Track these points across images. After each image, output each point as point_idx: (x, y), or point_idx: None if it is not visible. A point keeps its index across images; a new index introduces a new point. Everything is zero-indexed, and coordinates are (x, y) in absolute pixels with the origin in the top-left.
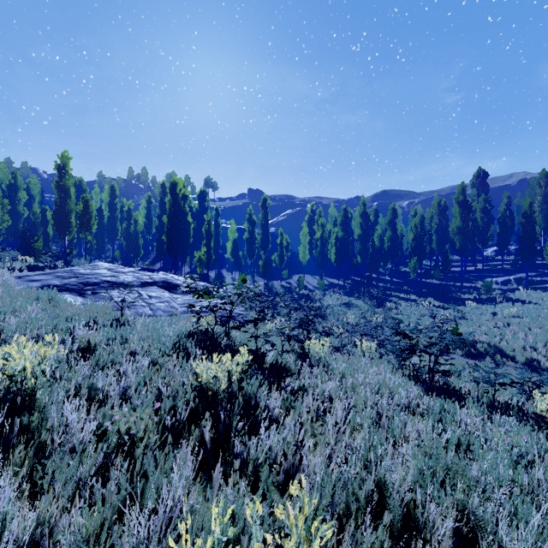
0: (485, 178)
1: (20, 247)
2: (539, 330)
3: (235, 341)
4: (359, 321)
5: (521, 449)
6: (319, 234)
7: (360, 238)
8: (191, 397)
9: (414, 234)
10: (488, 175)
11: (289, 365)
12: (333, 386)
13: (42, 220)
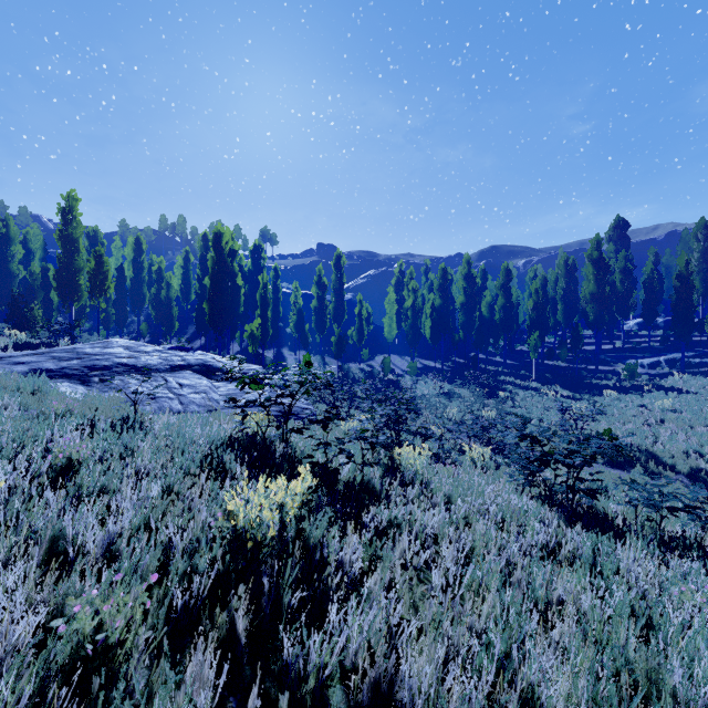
0: (624, 229)
1: (8, 317)
2: (704, 428)
3: (297, 448)
4: (463, 417)
5: None
6: (410, 301)
7: (463, 307)
8: (218, 553)
9: (535, 301)
10: (629, 225)
11: (373, 484)
12: (438, 518)
13: (43, 282)
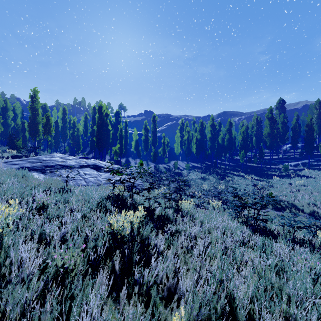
0: (283, 104)
1: (8, 144)
2: (317, 193)
3: (136, 201)
4: (210, 188)
5: (316, 270)
6: (186, 136)
7: (210, 139)
8: (106, 239)
9: (242, 136)
10: (285, 102)
11: (169, 216)
12: (197, 229)
13: (22, 128)
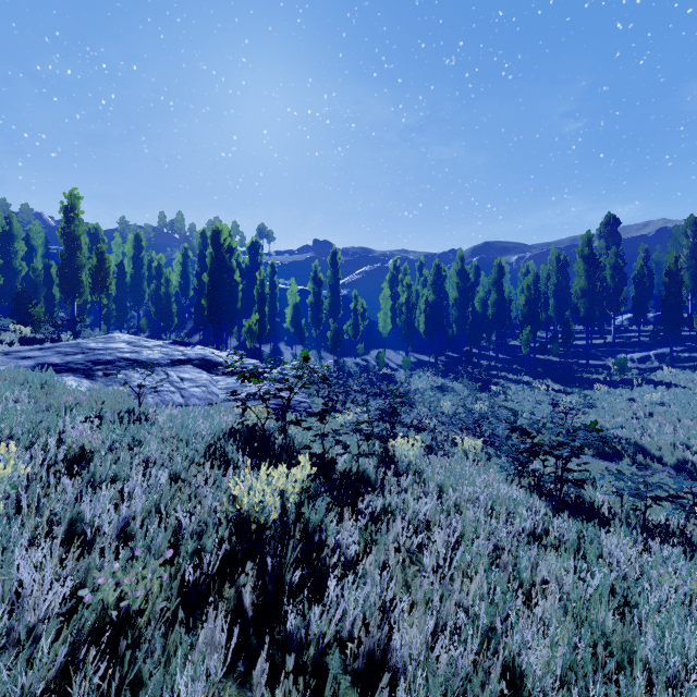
0: (615, 226)
1: (12, 313)
2: (691, 421)
3: (295, 440)
4: (456, 410)
5: None
6: (405, 297)
7: (456, 302)
8: (224, 534)
9: (527, 297)
10: (620, 222)
11: (368, 474)
12: (430, 506)
13: (45, 279)
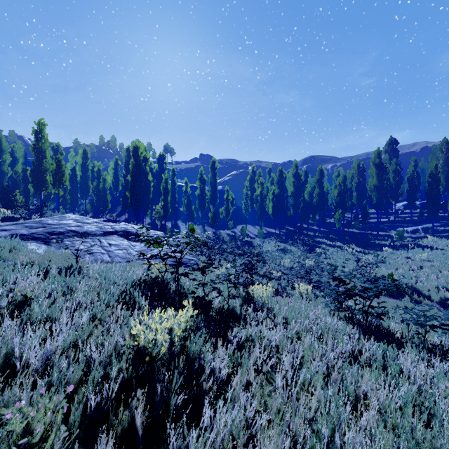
0: (395, 145)
1: None
2: (448, 272)
3: (185, 286)
4: (293, 264)
5: None
6: (259, 191)
7: (293, 194)
8: (124, 366)
9: (339, 191)
10: (398, 142)
11: (235, 310)
12: (279, 335)
13: (23, 178)
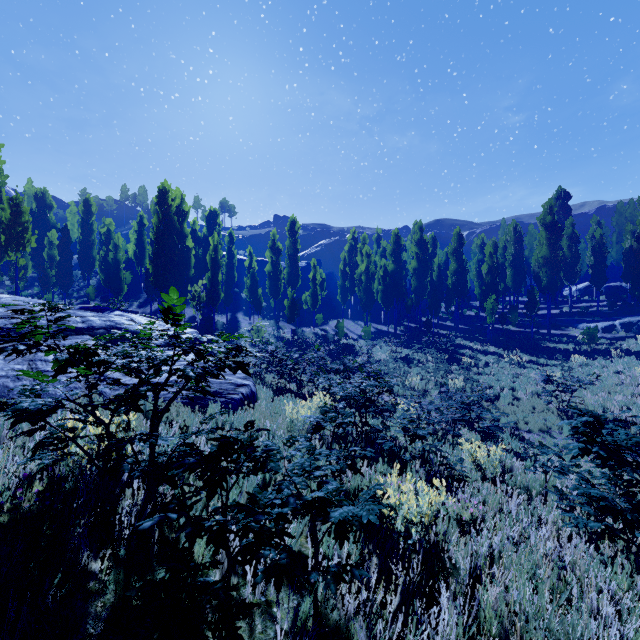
0: (566, 200)
1: None
2: None
3: (185, 488)
4: (427, 385)
5: None
6: (364, 266)
7: (415, 272)
8: None
9: (489, 265)
10: (570, 196)
11: (342, 627)
12: None
13: None
